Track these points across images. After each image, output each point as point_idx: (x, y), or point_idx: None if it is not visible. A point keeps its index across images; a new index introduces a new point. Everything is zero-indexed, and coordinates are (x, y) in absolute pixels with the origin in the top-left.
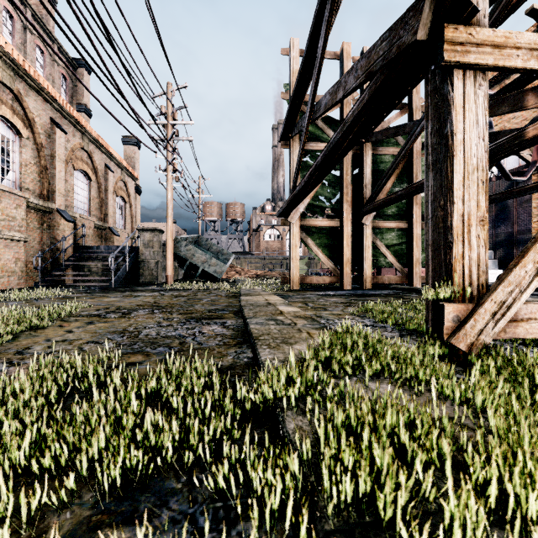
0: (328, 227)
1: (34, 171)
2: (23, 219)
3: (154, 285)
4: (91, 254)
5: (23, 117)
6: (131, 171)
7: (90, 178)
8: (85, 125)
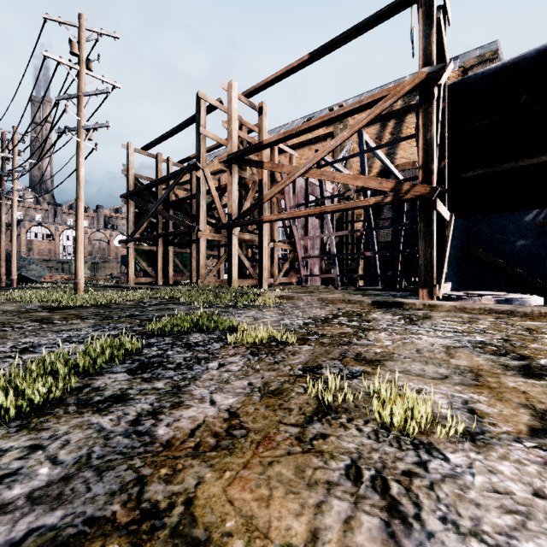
0: (149, 250)
1: None
2: None
3: None
4: None
5: None
6: None
7: None
8: None
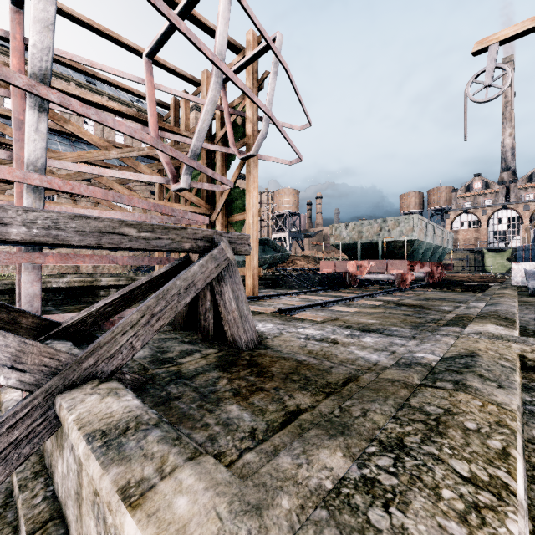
0: None
1: None
2: None
3: None
4: None
5: None
6: None
7: None
8: None
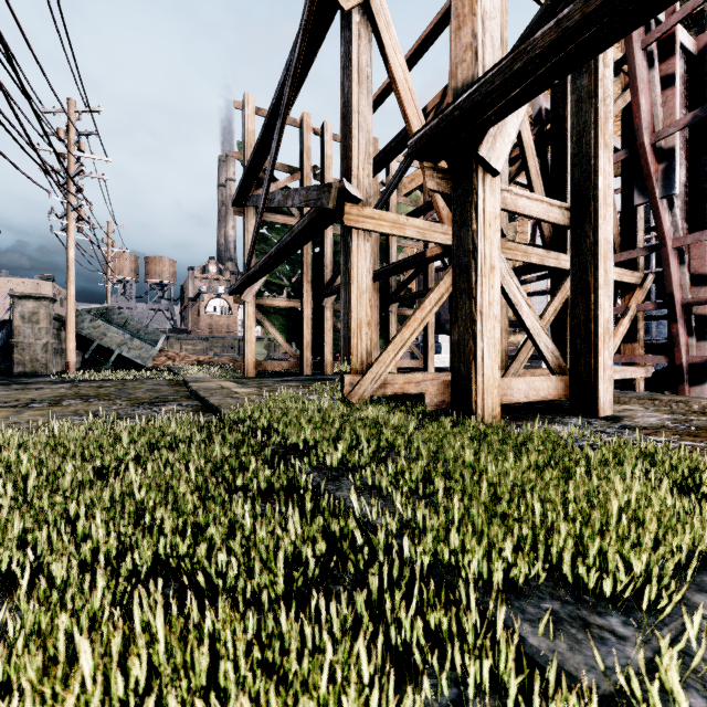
0: (287, 308)
1: None
2: None
3: (44, 376)
4: None
5: None
6: None
7: None
8: None
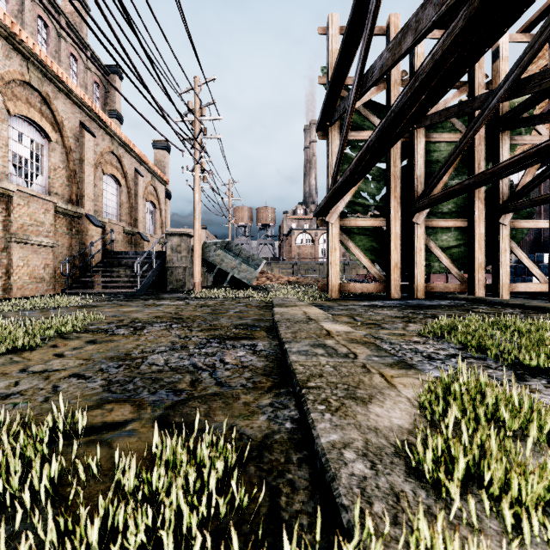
0: (371, 227)
1: (62, 176)
2: (51, 225)
3: (181, 292)
4: (119, 260)
5: (52, 120)
6: (161, 175)
7: (119, 183)
8: (114, 128)
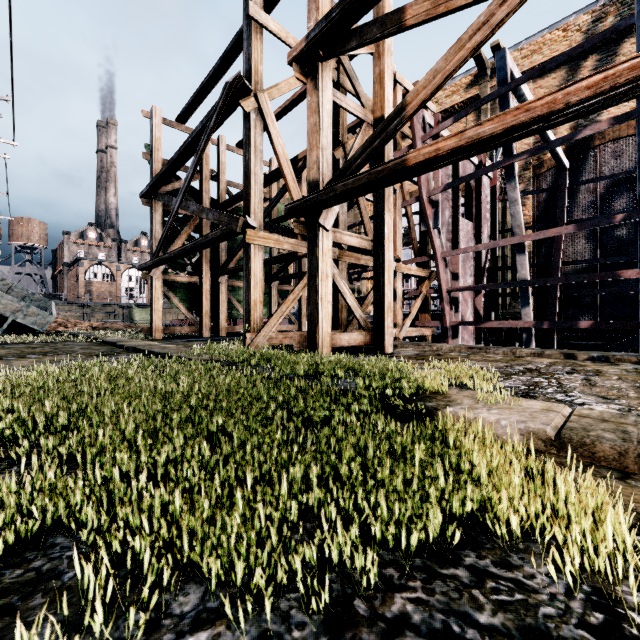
0: (189, 282)
1: None
2: None
3: None
4: None
5: None
6: None
7: None
8: None
